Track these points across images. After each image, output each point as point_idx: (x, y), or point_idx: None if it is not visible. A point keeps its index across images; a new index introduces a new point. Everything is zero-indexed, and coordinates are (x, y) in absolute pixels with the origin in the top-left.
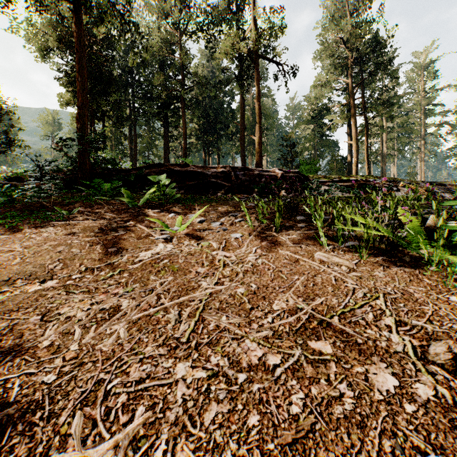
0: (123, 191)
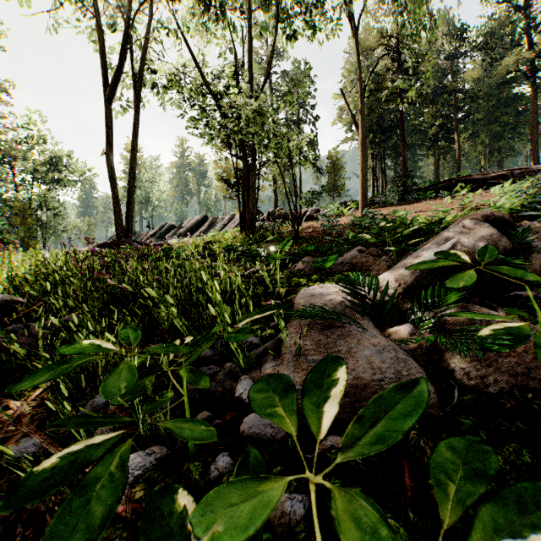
0: (441, 192)
